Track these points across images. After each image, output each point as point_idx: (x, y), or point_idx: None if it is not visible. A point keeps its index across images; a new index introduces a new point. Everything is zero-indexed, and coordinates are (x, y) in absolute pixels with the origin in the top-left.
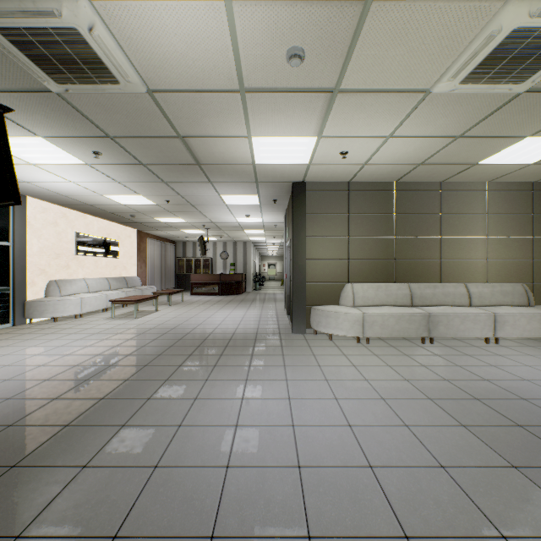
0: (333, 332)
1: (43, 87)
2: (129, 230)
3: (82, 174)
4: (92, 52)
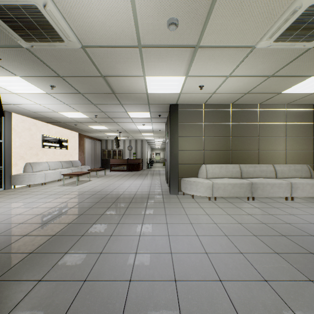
0: (194, 194)
1: (17, 44)
2: (74, 133)
3: (44, 99)
4: (46, 21)
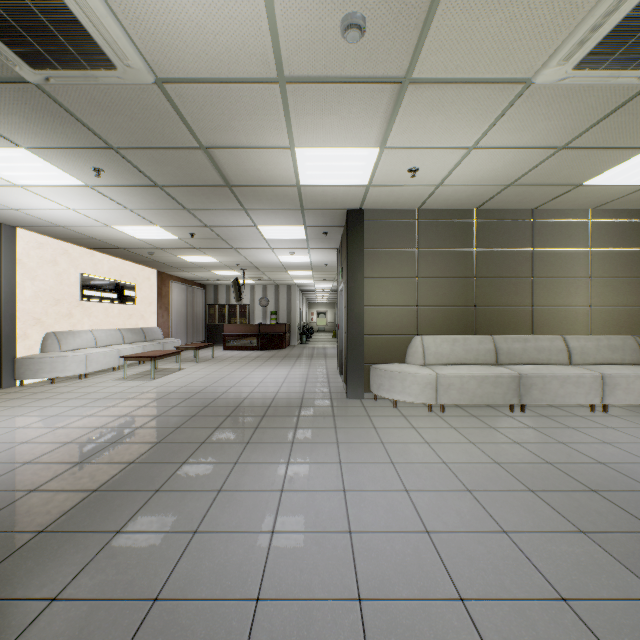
0: (398, 398)
1: (16, 75)
2: (148, 271)
3: (82, 199)
4: (74, 20)
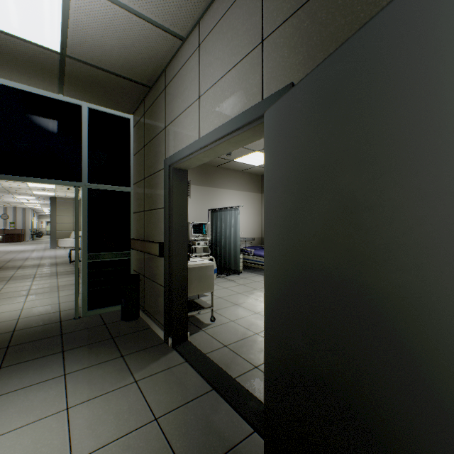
0: (65, 246)
1: None
2: None
3: None
4: None
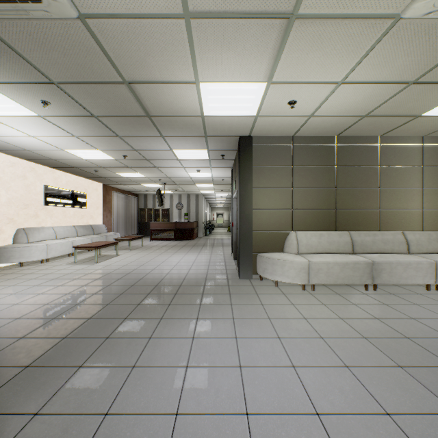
0: (279, 279)
1: None
2: (96, 184)
3: (38, 127)
4: None
